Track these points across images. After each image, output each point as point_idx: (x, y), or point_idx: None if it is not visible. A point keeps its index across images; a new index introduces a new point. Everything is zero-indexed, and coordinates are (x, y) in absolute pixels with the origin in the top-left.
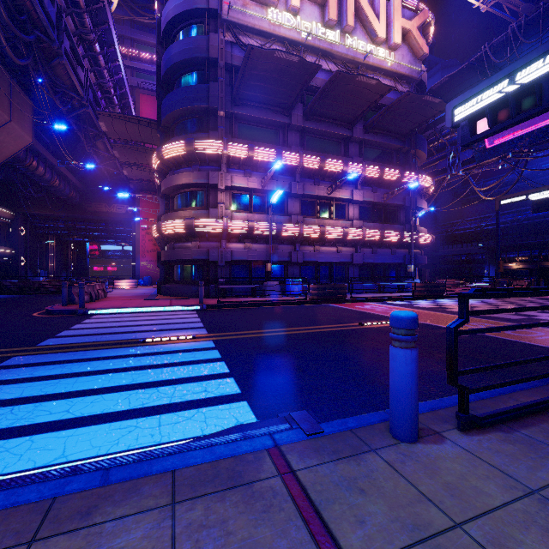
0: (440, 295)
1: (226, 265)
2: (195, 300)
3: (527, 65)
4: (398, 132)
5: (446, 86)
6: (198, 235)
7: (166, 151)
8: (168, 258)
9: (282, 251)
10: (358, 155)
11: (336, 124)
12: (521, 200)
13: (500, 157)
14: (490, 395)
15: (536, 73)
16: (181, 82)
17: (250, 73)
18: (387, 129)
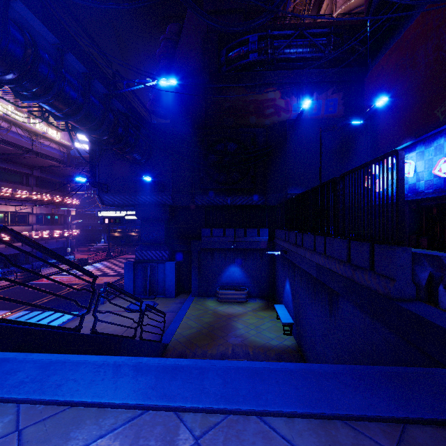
0: (86, 264)
1: None
2: None
3: (118, 211)
4: (61, 174)
5: (87, 157)
6: None
7: None
8: None
9: None
10: (36, 184)
11: (22, 166)
12: None
13: None
14: (111, 297)
15: (119, 214)
16: None
17: None
18: (55, 172)
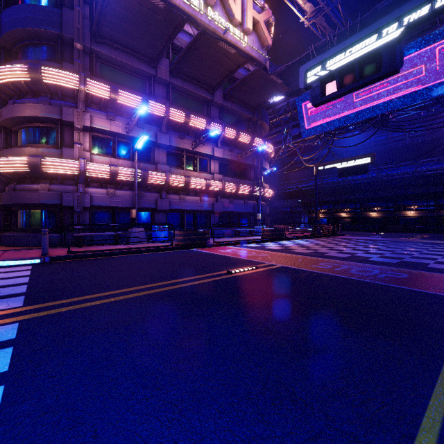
0: (281, 238)
1: (84, 211)
2: (39, 251)
3: (369, 36)
4: (249, 104)
5: (284, 74)
6: (48, 176)
7: (2, 73)
8: (6, 202)
9: (148, 198)
10: (219, 118)
11: (200, 86)
12: (331, 167)
13: (317, 135)
14: None
15: (376, 43)
16: (26, 0)
17: (111, 7)
18: (241, 100)
